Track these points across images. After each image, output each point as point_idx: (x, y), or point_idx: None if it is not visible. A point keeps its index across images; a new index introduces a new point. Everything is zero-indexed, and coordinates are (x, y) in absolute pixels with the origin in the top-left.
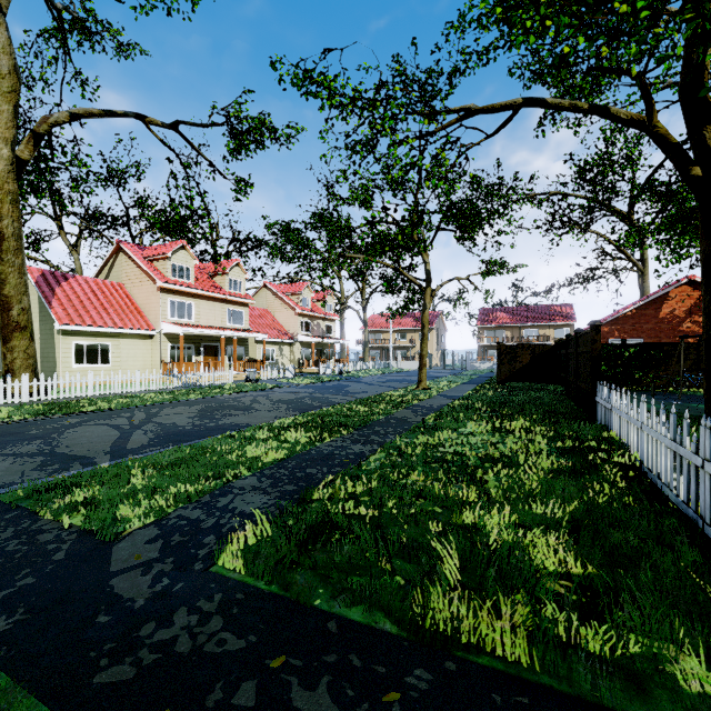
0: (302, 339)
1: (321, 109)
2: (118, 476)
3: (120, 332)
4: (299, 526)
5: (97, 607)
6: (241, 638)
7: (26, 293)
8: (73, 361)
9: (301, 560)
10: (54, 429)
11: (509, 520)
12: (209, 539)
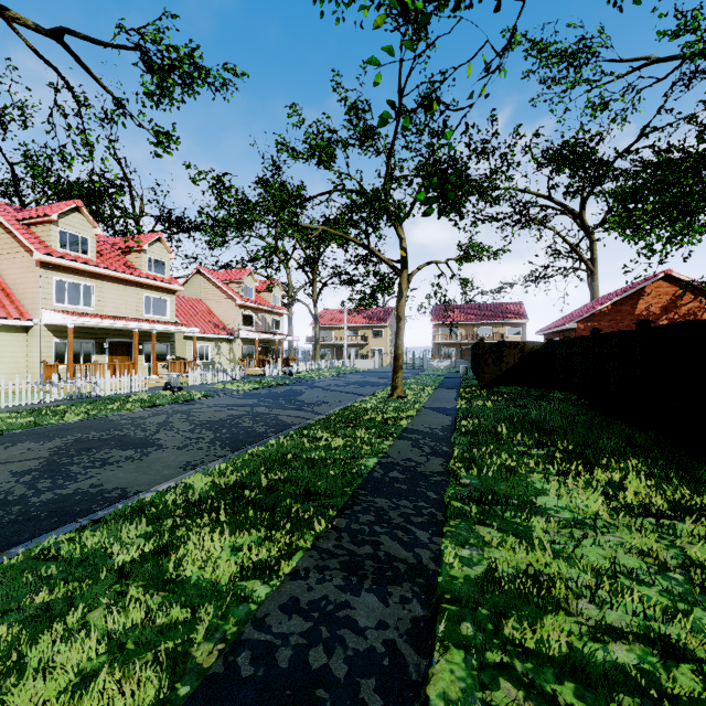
0: (244, 335)
1: None
2: None
3: None
4: None
5: None
6: None
7: None
8: None
9: None
10: None
11: None
12: None
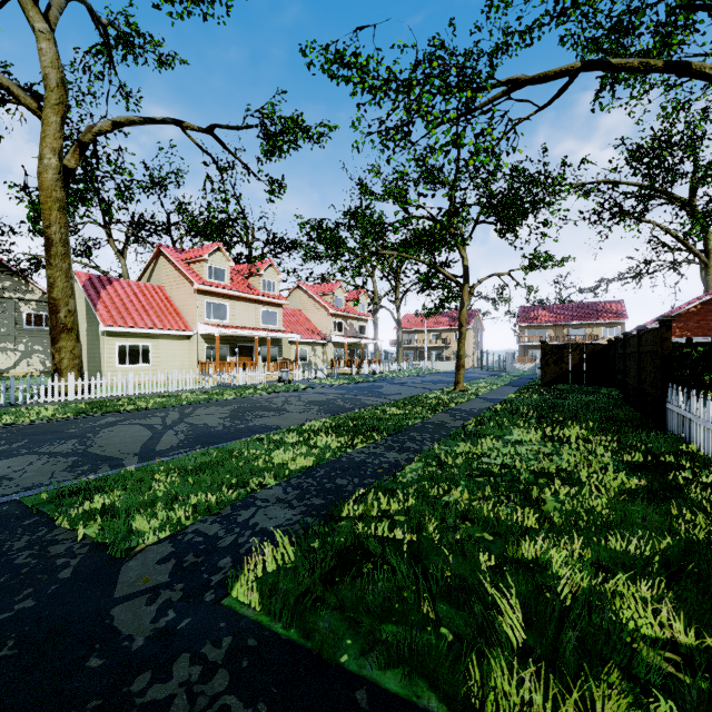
0: (335, 339)
1: (353, 94)
2: (142, 480)
3: (160, 333)
4: (325, 550)
5: (91, 645)
6: (248, 706)
7: (72, 296)
8: (117, 361)
9: (326, 597)
10: (92, 428)
11: (582, 559)
12: (225, 561)
